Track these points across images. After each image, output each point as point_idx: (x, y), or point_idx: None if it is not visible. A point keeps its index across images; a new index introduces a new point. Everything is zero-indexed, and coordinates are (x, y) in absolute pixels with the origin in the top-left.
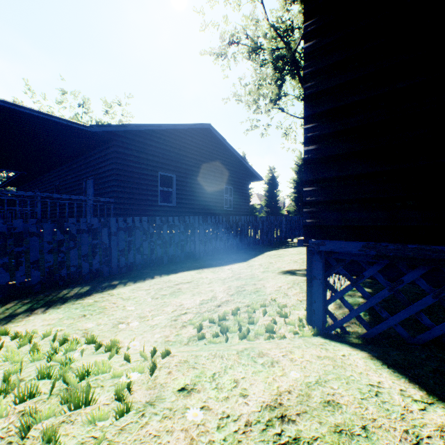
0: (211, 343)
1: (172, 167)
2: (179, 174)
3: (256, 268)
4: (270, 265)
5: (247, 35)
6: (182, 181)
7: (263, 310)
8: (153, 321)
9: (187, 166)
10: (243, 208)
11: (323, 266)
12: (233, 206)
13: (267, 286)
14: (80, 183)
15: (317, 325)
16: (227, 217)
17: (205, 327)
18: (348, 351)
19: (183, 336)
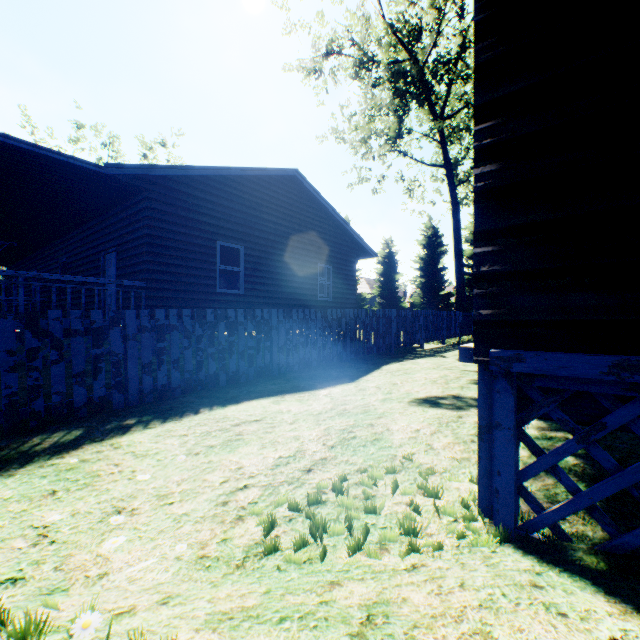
0: (292, 562)
1: (239, 235)
2: (250, 246)
3: (372, 393)
4: (393, 388)
5: (352, 40)
6: (254, 255)
7: (393, 482)
8: (181, 506)
9: (262, 233)
10: (346, 298)
11: (515, 402)
12: (333, 294)
13: (394, 429)
14: (96, 259)
15: (503, 521)
16: (323, 310)
17: (281, 520)
18: (617, 622)
19: (236, 545)
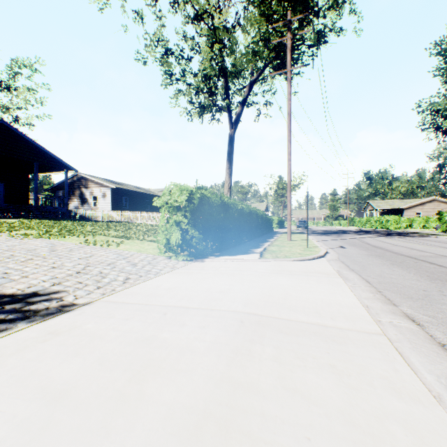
0: None
1: None
2: None
3: None
4: None
5: None
6: None
7: None
8: None
9: None
10: None
11: None
12: None
13: None
14: None
15: None
16: None
17: None
18: None
19: None
